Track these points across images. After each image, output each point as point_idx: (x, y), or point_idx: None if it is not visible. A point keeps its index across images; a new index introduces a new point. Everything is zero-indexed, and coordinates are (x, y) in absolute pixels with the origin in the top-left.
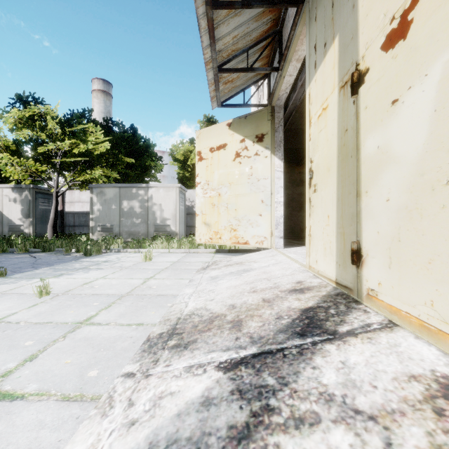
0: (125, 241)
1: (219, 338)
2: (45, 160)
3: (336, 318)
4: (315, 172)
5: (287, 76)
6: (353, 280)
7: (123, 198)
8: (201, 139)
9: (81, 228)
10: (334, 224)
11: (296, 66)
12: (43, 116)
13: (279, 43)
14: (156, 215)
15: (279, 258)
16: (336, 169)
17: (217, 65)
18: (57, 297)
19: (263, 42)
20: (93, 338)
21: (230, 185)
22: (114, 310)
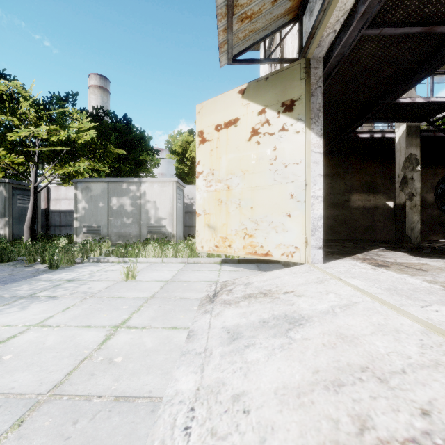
0: (115, 244)
1: None
2: (19, 149)
3: None
4: None
5: None
6: None
7: (112, 195)
8: (204, 114)
9: (68, 228)
10: None
11: None
12: (14, 95)
13: None
14: (149, 214)
15: (340, 290)
16: None
17: None
18: None
19: None
20: None
21: (243, 174)
22: None
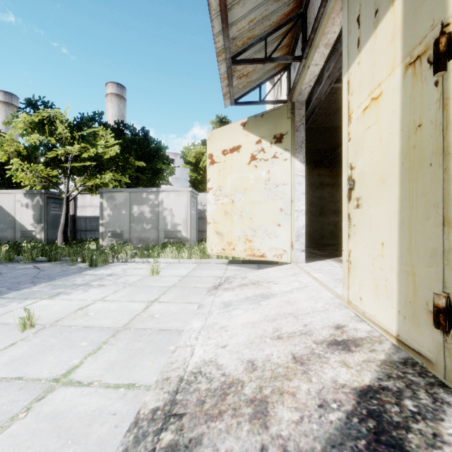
0: (136, 247)
1: (234, 441)
2: (55, 165)
3: (422, 426)
4: (358, 181)
5: (312, 66)
6: (436, 350)
7: (133, 203)
8: (213, 140)
9: (93, 233)
10: (393, 256)
11: (323, 53)
12: (53, 120)
13: (303, 27)
14: (166, 221)
15: (303, 279)
16: (398, 181)
17: (231, 56)
18: (43, 331)
19: (283, 28)
20: (64, 414)
21: (244, 191)
22: (103, 356)
